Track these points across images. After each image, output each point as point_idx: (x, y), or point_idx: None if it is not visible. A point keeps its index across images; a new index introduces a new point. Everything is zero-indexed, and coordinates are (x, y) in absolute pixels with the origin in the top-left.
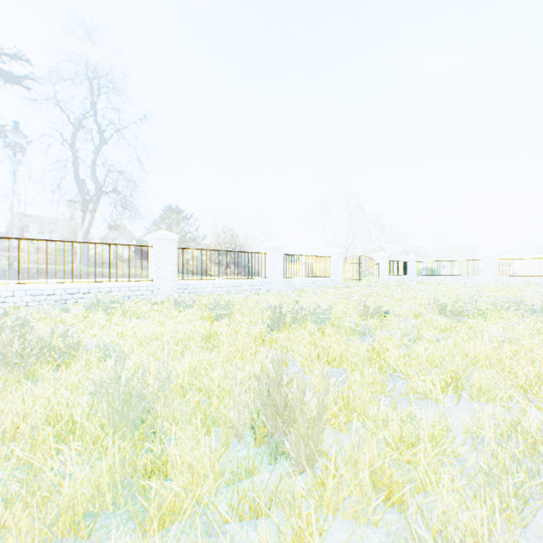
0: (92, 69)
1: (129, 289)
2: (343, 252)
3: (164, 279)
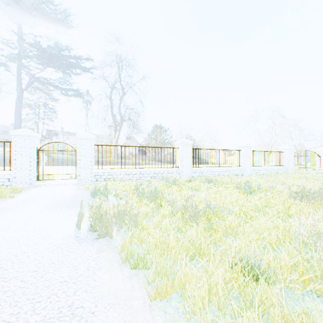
0: (124, 57)
1: (167, 172)
2: (293, 148)
3: (184, 166)
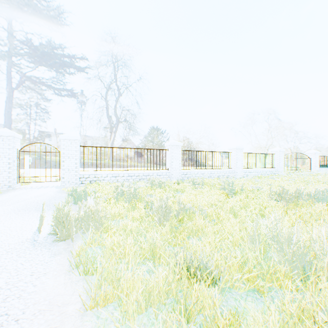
0: (119, 56)
1: (157, 174)
2: (284, 150)
3: (174, 168)
